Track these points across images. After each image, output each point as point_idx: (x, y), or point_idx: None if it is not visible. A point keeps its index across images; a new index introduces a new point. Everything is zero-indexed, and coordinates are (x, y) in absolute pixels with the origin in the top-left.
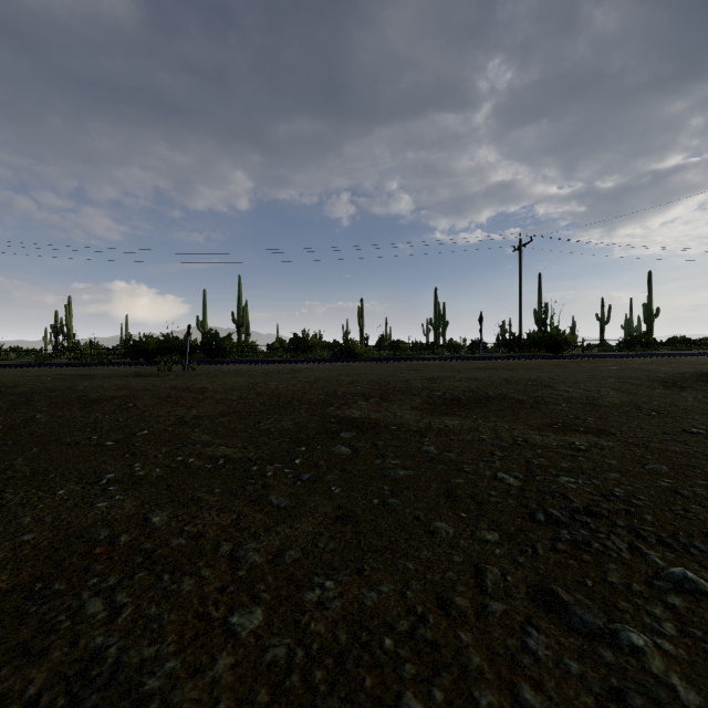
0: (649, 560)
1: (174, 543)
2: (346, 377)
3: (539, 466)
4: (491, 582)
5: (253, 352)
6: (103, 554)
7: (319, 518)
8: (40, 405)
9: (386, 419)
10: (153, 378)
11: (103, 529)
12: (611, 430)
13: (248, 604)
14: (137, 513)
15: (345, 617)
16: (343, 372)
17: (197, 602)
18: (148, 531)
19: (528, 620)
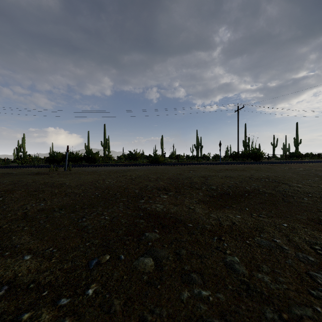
0: None
1: None
2: (154, 175)
3: None
4: None
5: (109, 160)
6: None
7: None
8: None
9: (182, 213)
10: (41, 176)
11: None
12: None
13: None
14: None
15: None
16: (152, 171)
17: None
18: None
19: None
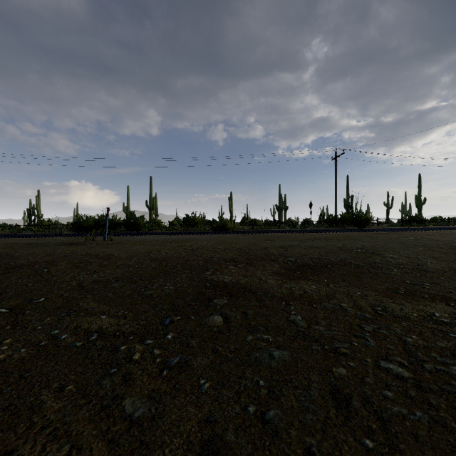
0: None
1: None
2: (220, 246)
3: (416, 346)
4: None
5: (159, 227)
6: None
7: (178, 450)
8: None
9: (253, 284)
10: (78, 246)
11: None
12: (453, 297)
13: None
14: None
15: None
16: (218, 241)
17: None
18: None
19: None
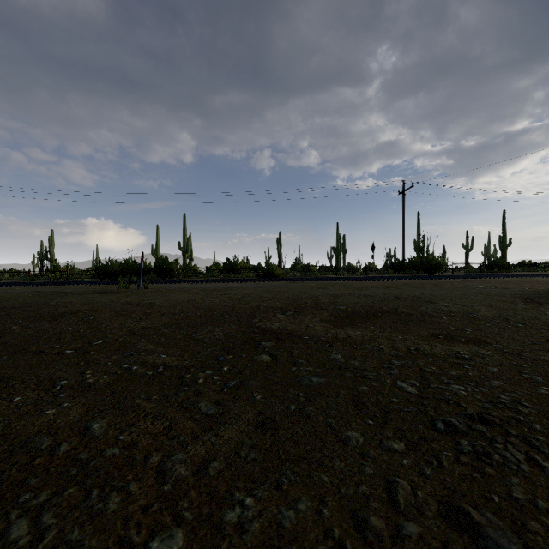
0: (548, 473)
1: (108, 453)
2: (268, 294)
3: (432, 373)
4: (403, 498)
5: (195, 273)
6: (41, 465)
7: (242, 425)
8: (17, 318)
9: (300, 330)
10: (113, 295)
11: (47, 437)
12: (487, 340)
13: (170, 525)
14: (80, 421)
15: (264, 543)
16: (265, 289)
17: (120, 524)
18: (87, 440)
19: (444, 546)
